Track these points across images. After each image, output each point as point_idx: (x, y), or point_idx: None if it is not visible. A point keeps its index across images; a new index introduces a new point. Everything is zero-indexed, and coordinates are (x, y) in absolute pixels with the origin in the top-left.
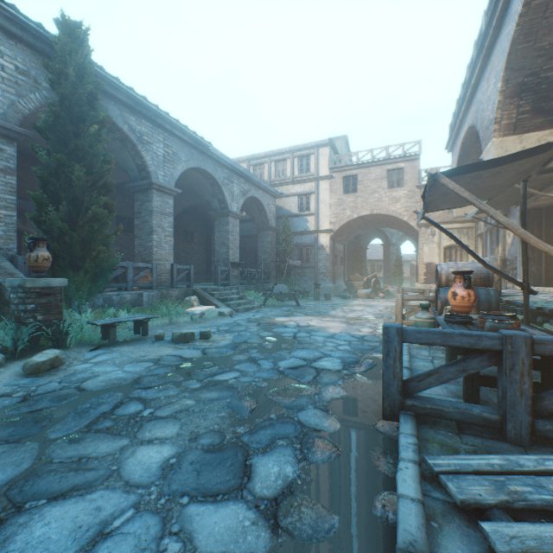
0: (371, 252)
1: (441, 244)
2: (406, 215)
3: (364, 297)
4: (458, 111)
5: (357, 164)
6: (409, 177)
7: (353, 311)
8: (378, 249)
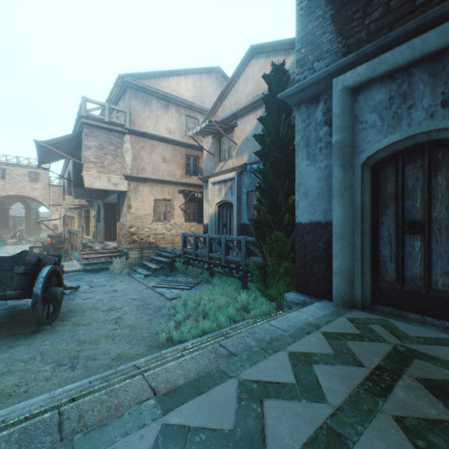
0: (13, 210)
1: (62, 215)
2: (42, 198)
3: (13, 244)
4: (62, 173)
5: (7, 163)
6: (44, 178)
7: (11, 250)
8: (21, 207)
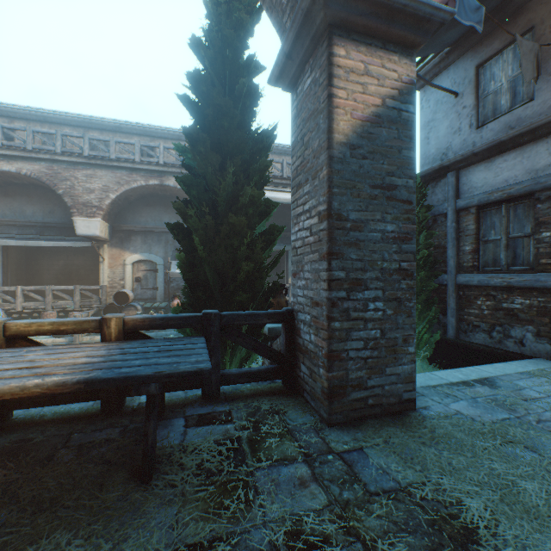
0: None
1: None
2: None
3: None
4: (1, 147)
5: None
6: None
7: None
8: None
